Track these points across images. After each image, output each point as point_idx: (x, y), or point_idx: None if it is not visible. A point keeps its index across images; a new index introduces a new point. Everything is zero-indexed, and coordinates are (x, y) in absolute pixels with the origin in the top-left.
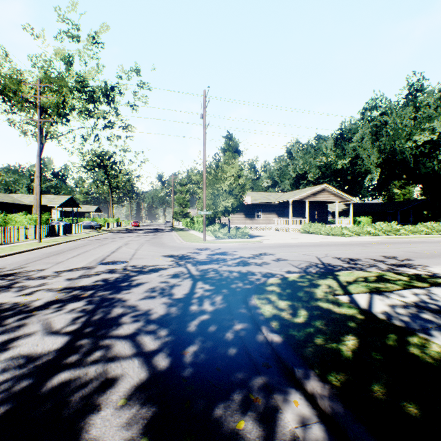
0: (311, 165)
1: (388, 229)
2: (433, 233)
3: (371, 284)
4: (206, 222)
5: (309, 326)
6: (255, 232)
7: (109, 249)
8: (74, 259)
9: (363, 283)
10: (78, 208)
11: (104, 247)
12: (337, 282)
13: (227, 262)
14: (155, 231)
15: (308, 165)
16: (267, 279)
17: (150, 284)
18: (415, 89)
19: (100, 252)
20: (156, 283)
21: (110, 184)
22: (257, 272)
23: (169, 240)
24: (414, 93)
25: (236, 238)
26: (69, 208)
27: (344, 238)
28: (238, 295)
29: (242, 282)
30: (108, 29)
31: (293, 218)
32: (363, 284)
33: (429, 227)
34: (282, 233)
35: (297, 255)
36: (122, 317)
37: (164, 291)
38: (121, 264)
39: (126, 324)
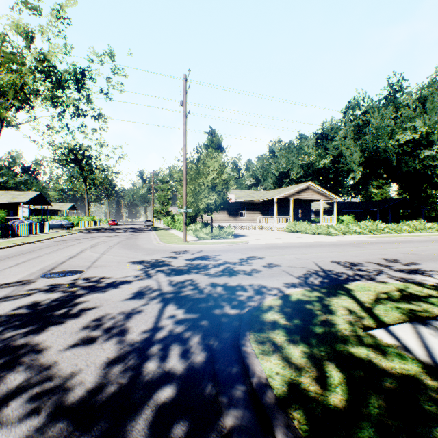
0: (293, 164)
1: (373, 228)
2: (414, 231)
3: (401, 305)
4: (187, 221)
5: (364, 422)
6: (239, 231)
7: (68, 253)
8: (14, 268)
9: (390, 303)
10: (48, 205)
11: (63, 251)
12: (356, 301)
13: (209, 270)
14: (133, 230)
15: (290, 164)
16: (262, 299)
17: (97, 311)
18: (395, 90)
19: (54, 258)
20: (106, 309)
21: (85, 180)
22: (247, 286)
23: (146, 240)
24: (394, 93)
25: (219, 238)
26: (39, 205)
27: (331, 238)
28: (225, 332)
29: (229, 303)
30: (75, 4)
31: (278, 216)
32: (392, 306)
33: (411, 225)
34: (267, 232)
35: (289, 259)
36: (10, 401)
37: (113, 325)
38: (72, 276)
39: (7, 425)
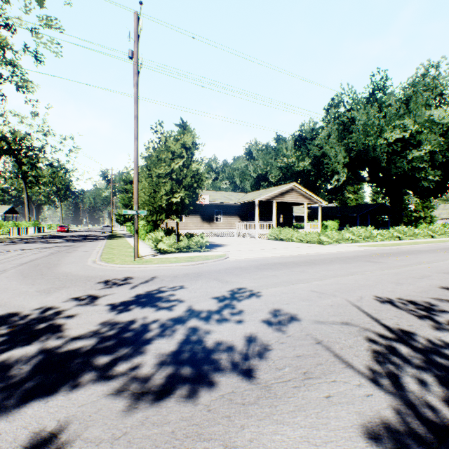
0: (272, 166)
1: (367, 235)
2: (404, 238)
3: None
4: (149, 227)
5: None
6: (215, 239)
7: None
8: None
9: None
10: None
11: None
12: None
13: (145, 352)
14: (80, 239)
15: (269, 166)
16: None
17: None
18: (378, 89)
19: None
20: None
21: (25, 177)
22: None
23: (79, 256)
24: (376, 93)
25: (188, 251)
26: None
27: (327, 247)
28: None
29: None
30: None
31: (260, 221)
32: None
33: (401, 231)
34: (248, 241)
35: (304, 294)
36: None
37: None
38: None
39: None
